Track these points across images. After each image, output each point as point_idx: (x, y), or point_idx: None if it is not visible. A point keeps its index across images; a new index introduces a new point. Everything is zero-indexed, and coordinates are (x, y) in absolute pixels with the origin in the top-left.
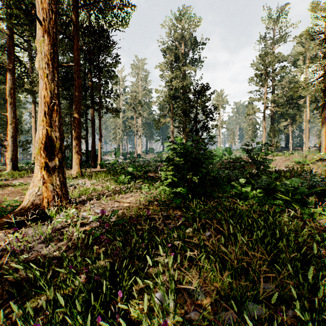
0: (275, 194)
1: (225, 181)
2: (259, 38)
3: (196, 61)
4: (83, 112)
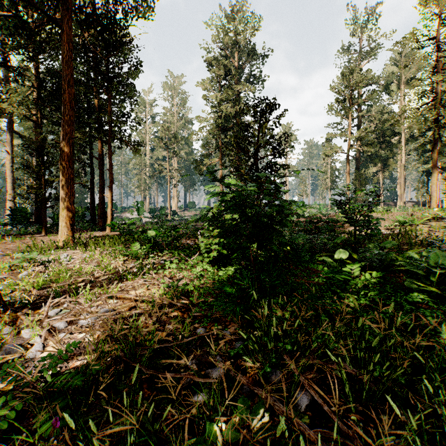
0: (396, 277)
1: (306, 253)
2: (340, 52)
3: (255, 79)
4: (85, 146)
